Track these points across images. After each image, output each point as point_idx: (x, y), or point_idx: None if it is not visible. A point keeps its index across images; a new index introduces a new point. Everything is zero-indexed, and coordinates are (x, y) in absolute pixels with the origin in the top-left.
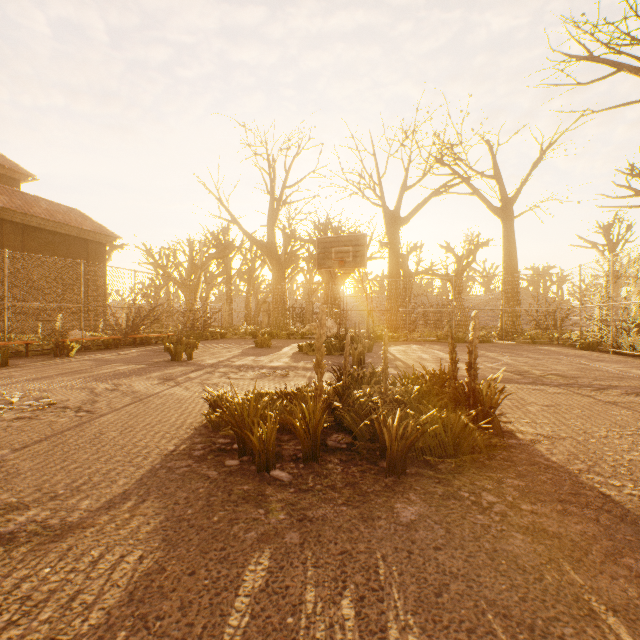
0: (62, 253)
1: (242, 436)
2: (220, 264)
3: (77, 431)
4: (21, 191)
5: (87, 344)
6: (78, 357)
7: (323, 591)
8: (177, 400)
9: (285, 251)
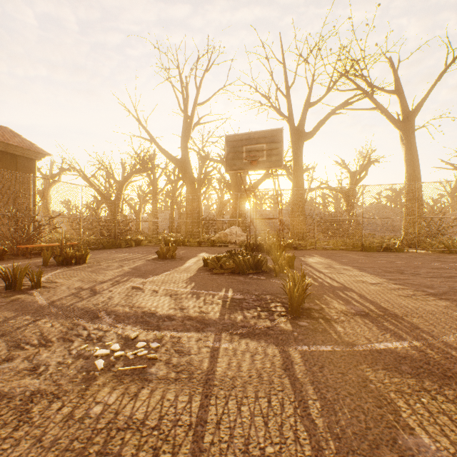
0: None
1: None
2: (150, 184)
3: None
4: None
5: None
6: None
7: None
8: None
9: (200, 172)
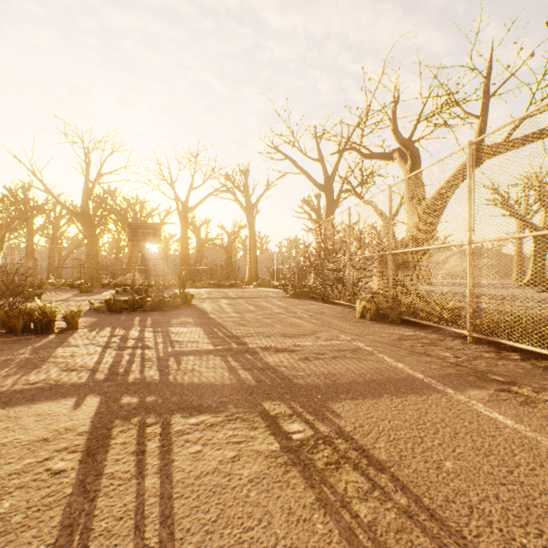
0: None
1: (111, 307)
2: None
3: None
4: None
5: None
6: None
7: (137, 317)
8: (66, 308)
9: (95, 215)
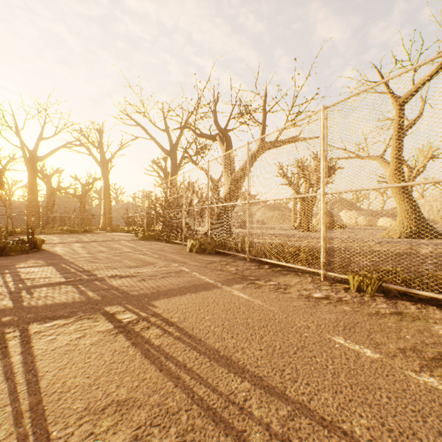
0: None
1: None
2: None
3: None
4: None
5: None
6: None
7: None
8: None
9: None
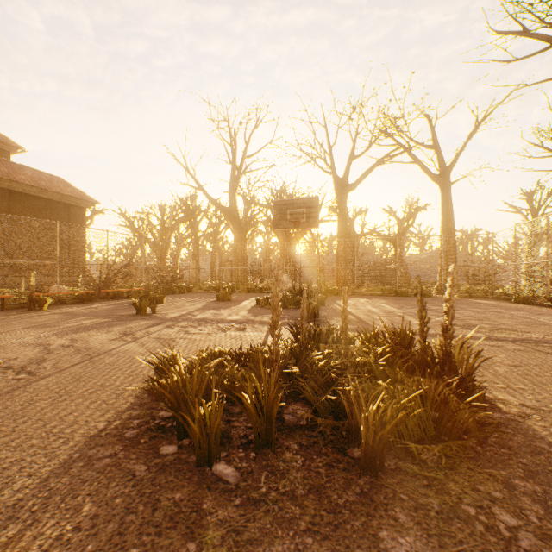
0: (45, 216)
1: (182, 414)
2: (189, 227)
3: (4, 400)
4: (8, 160)
5: (62, 298)
6: (50, 310)
7: None
8: (128, 358)
9: (246, 215)
